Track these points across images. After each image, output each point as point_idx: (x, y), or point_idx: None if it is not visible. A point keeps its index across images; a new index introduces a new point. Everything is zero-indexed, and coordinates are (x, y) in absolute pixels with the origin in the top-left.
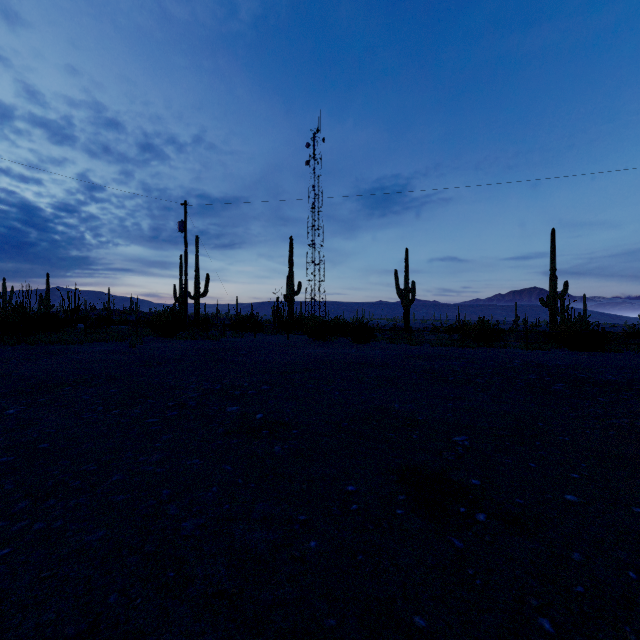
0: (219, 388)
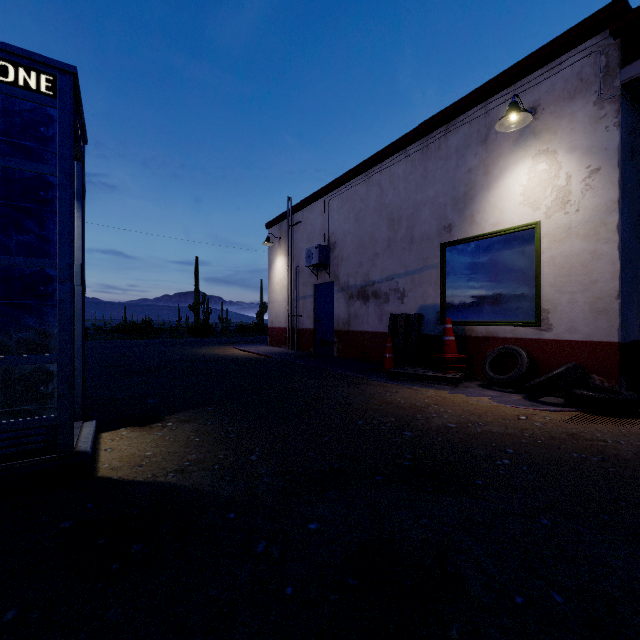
0: None
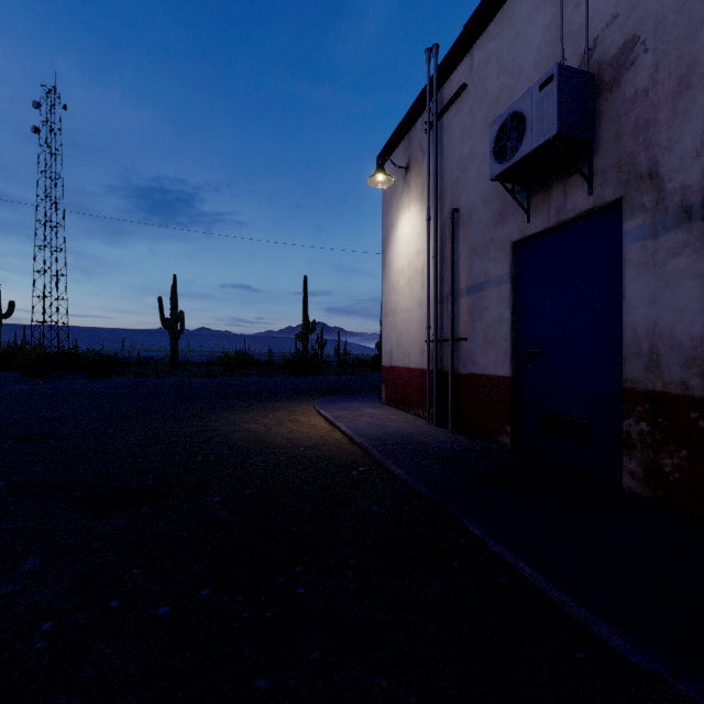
0: None
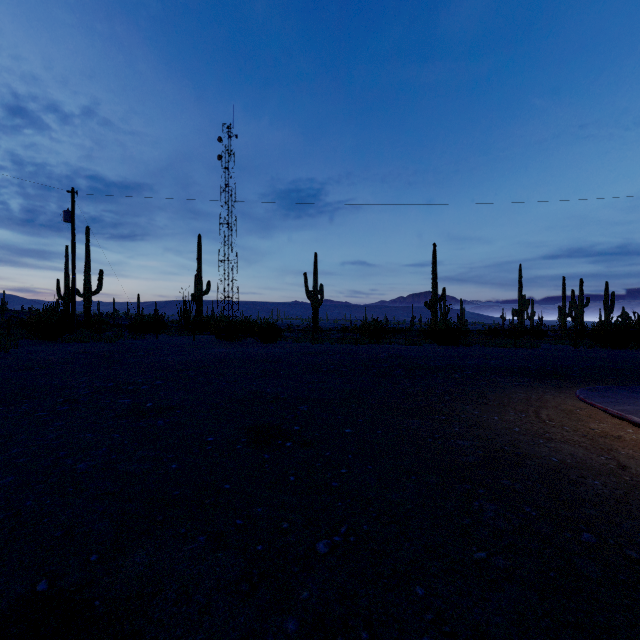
0: (112, 385)
